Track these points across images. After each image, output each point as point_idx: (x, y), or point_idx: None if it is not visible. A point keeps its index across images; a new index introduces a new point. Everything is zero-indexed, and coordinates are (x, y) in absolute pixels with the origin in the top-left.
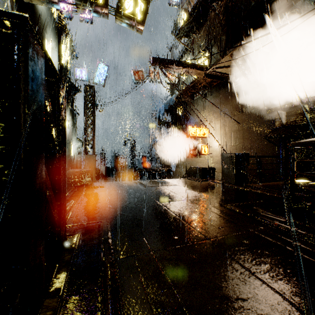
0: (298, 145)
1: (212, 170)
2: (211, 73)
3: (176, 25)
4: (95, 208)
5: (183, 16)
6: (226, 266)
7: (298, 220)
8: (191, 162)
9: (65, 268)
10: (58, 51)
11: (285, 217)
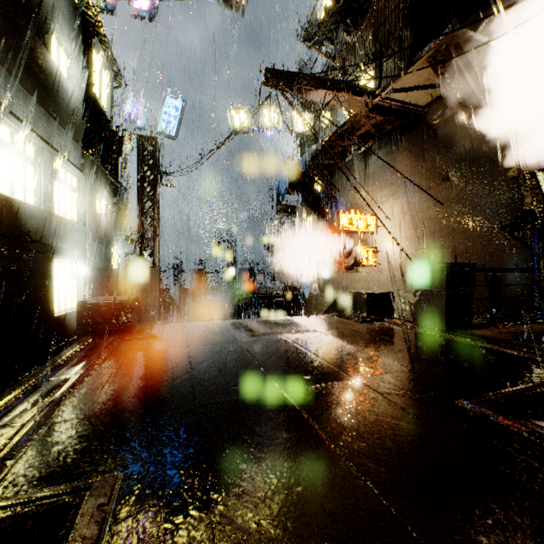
0: None
1: (388, 298)
2: (383, 103)
3: (310, 25)
4: (106, 409)
5: (324, 7)
6: None
7: None
8: (340, 280)
9: None
10: (84, 68)
11: None
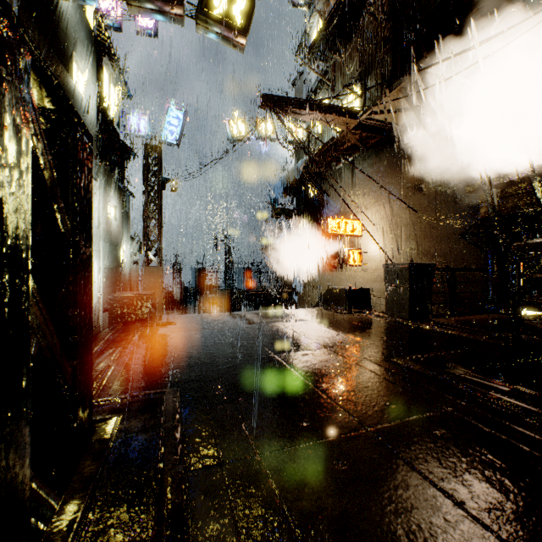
0: (528, 248)
1: (368, 294)
2: (366, 123)
3: (304, 40)
4: (155, 364)
5: (316, 24)
6: (405, 488)
7: (534, 389)
8: (330, 279)
9: (81, 496)
10: (97, 85)
11: (510, 384)
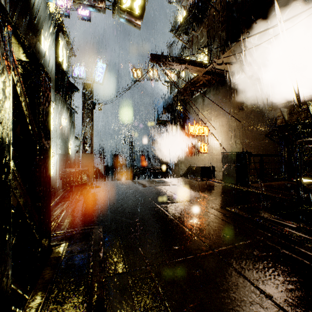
0: (306, 143)
1: (212, 169)
2: (211, 70)
3: (175, 23)
4: (88, 211)
5: (182, 14)
6: (236, 287)
7: (310, 226)
8: (190, 160)
9: (43, 292)
10: (55, 49)
11: (296, 223)
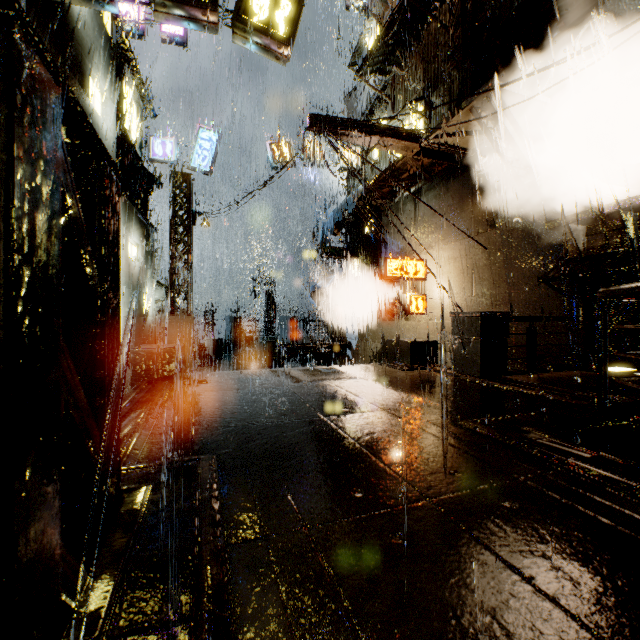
0: (616, 295)
1: (433, 347)
2: (430, 147)
3: (358, 49)
4: (187, 428)
5: (372, 31)
6: (468, 563)
7: (618, 455)
8: (390, 329)
9: (112, 570)
10: (116, 103)
11: (591, 450)
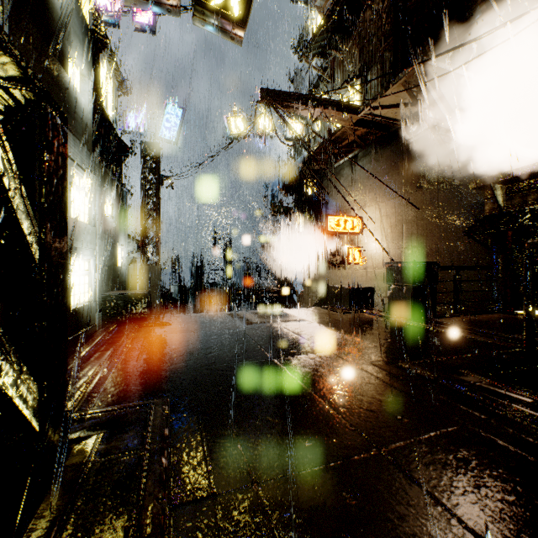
0: None
1: (369, 293)
2: (366, 118)
3: (303, 37)
4: (146, 370)
5: (315, 21)
6: (431, 532)
7: None
8: (330, 277)
9: None
10: (93, 81)
11: (532, 394)
